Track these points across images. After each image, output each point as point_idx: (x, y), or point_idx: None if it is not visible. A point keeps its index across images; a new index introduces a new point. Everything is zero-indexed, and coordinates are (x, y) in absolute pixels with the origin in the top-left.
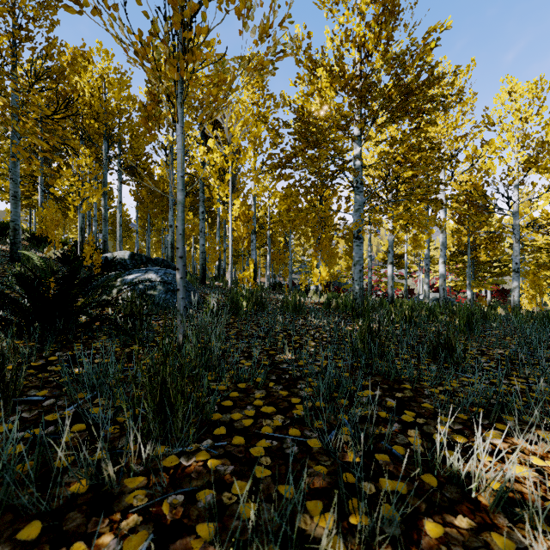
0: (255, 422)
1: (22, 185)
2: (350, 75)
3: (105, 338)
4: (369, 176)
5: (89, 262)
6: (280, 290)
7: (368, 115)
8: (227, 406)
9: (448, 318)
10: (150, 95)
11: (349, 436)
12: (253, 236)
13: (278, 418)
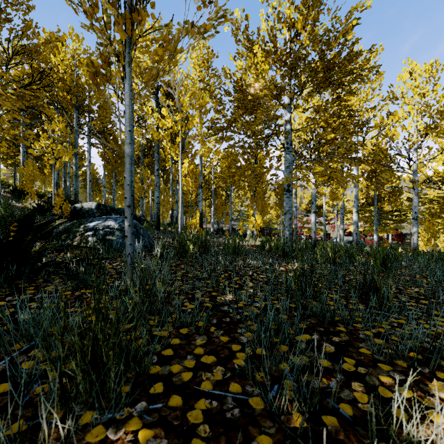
0: (195, 375)
1: (7, 147)
2: (282, 50)
3: (59, 281)
4: (299, 137)
5: (59, 211)
6: (222, 235)
7: (297, 85)
8: (167, 355)
9: (364, 259)
10: (101, 56)
11: (292, 393)
12: (200, 190)
13: (218, 369)
